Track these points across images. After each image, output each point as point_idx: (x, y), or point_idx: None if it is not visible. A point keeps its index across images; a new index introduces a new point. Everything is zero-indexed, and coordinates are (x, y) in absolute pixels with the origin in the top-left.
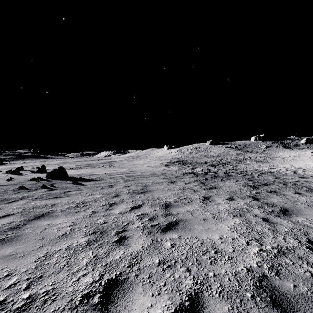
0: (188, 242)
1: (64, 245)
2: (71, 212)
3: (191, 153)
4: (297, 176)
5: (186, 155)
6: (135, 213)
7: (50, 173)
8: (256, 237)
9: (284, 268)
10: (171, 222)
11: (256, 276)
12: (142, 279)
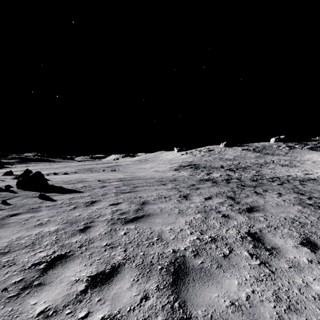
0: None
1: None
2: None
3: (203, 156)
4: None
5: (198, 158)
6: (86, 316)
7: (20, 180)
8: None
9: None
10: None
11: None
12: None
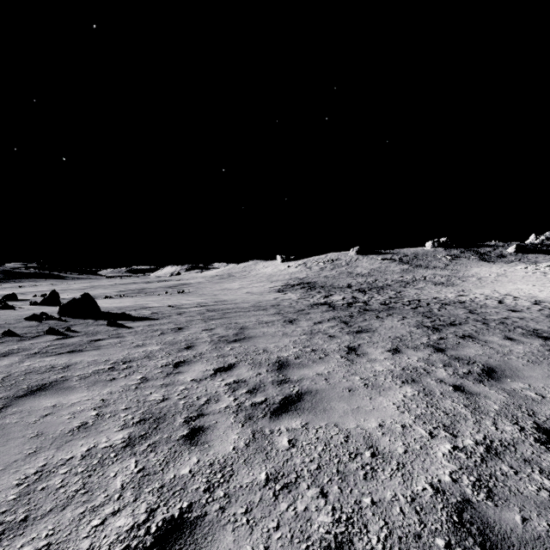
0: (320, 436)
1: (81, 448)
2: (100, 381)
3: (323, 269)
4: (504, 309)
5: (315, 272)
6: (223, 380)
7: (65, 305)
8: (444, 422)
9: (501, 484)
10: (290, 396)
11: (451, 501)
12: (233, 517)
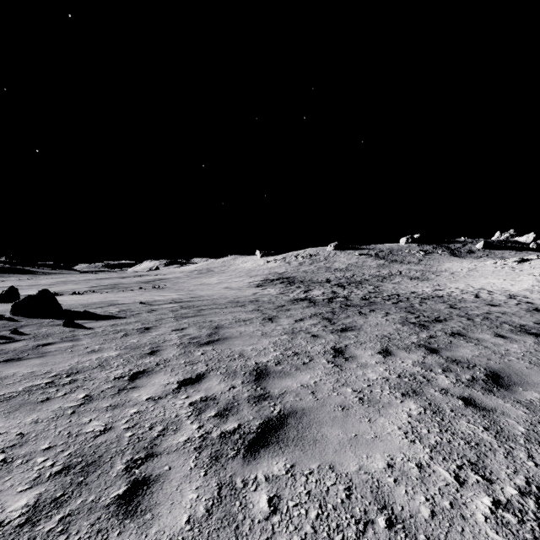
0: (312, 489)
1: None
2: (28, 403)
3: (302, 264)
4: (483, 304)
5: (294, 267)
6: (187, 397)
7: (18, 303)
8: (468, 457)
9: None
10: (270, 419)
11: None
12: None
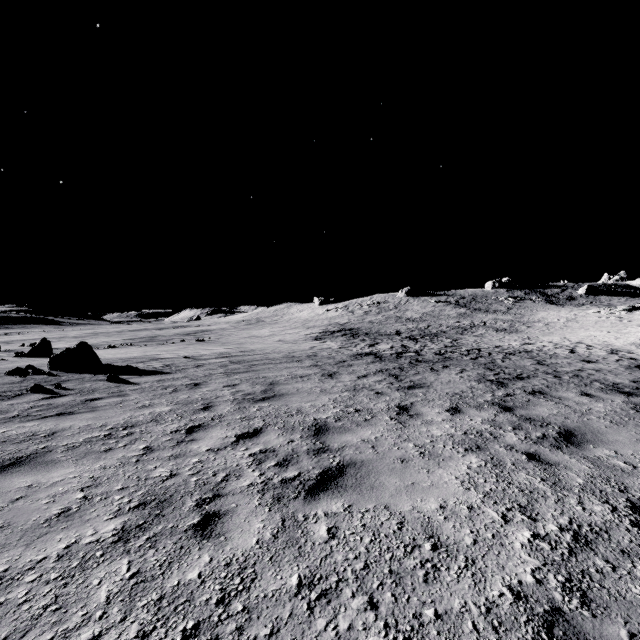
0: (368, 523)
1: (58, 545)
2: (93, 452)
3: (368, 313)
4: (577, 360)
5: (358, 317)
6: (246, 449)
7: (57, 357)
8: (519, 502)
9: (598, 585)
10: (329, 469)
11: (537, 611)
12: None
